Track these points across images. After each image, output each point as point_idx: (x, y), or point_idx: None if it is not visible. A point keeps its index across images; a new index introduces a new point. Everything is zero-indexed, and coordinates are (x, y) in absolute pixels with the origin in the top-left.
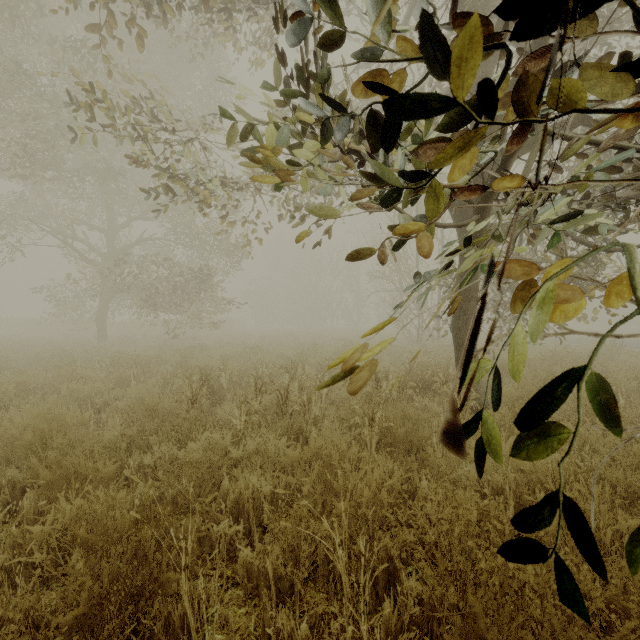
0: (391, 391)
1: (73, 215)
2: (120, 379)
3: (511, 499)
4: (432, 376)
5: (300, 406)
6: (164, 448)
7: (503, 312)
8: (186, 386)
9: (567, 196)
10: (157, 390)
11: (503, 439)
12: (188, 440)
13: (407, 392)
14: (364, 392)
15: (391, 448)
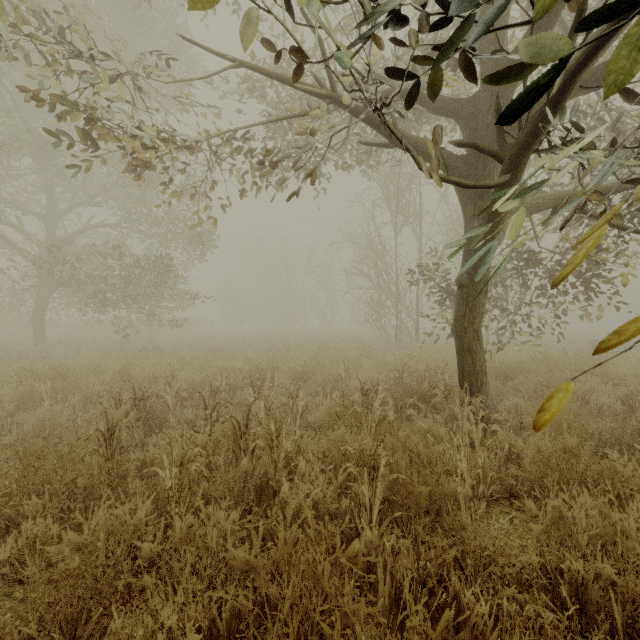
0: (386, 411)
1: (3, 197)
2: (30, 396)
3: (619, 620)
4: (430, 387)
5: (265, 441)
6: (37, 528)
7: (491, 311)
8: (112, 408)
9: (636, 147)
10: (65, 417)
11: (550, 484)
12: (88, 504)
13: (406, 412)
14: (350, 412)
15: (402, 512)
